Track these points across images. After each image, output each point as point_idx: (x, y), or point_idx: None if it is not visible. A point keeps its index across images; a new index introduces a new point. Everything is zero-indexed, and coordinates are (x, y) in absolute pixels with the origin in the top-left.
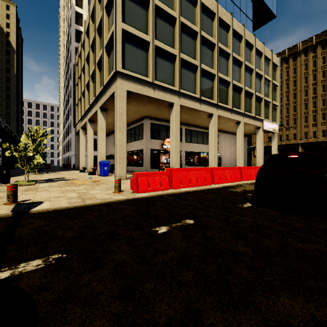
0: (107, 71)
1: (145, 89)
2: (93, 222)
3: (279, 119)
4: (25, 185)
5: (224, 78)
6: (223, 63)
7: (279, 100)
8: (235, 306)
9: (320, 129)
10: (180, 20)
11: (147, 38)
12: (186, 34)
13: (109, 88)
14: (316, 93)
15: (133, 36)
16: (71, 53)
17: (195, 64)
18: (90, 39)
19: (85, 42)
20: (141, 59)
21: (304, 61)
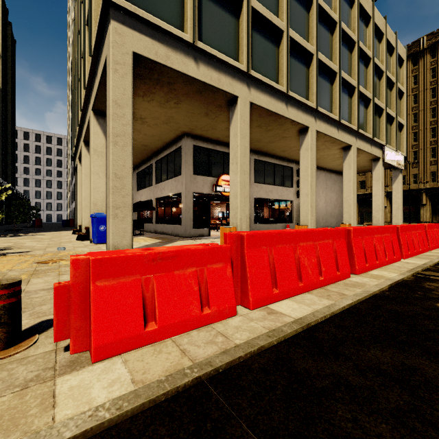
0: None
1: (178, 58)
2: None
3: (405, 147)
4: None
5: (327, 64)
6: (324, 37)
7: (405, 117)
8: None
9: None
10: None
11: None
12: None
13: (100, 58)
14: None
15: None
16: None
17: (279, 26)
18: None
19: (78, 3)
20: None
21: (430, 64)
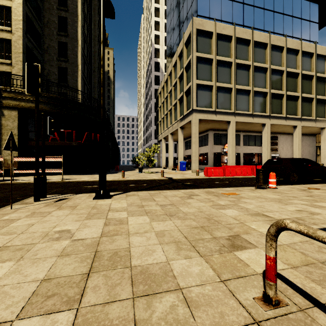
0: (186, 106)
1: (210, 116)
2: (195, 181)
3: None
4: (151, 173)
5: (277, 92)
6: (276, 79)
7: None
8: (228, 186)
9: None
10: (235, 62)
11: (211, 83)
12: (241, 69)
13: (187, 117)
14: None
15: (202, 85)
16: (152, 81)
17: (248, 89)
18: (172, 82)
19: (167, 81)
20: (207, 97)
21: None
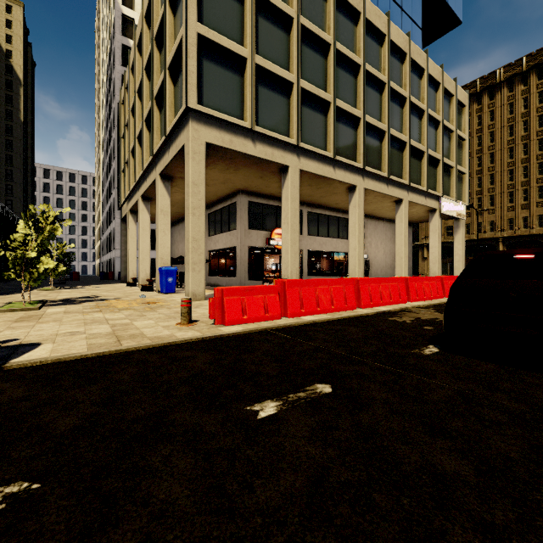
0: (172, 110)
1: (239, 141)
2: (125, 389)
3: (467, 196)
4: (21, 310)
5: (375, 124)
6: (372, 98)
7: (467, 164)
8: None
9: (534, 214)
10: (300, 21)
11: (243, 51)
12: (310, 48)
13: (175, 140)
14: (528, 152)
15: (217, 46)
16: (115, 85)
17: (326, 98)
18: (144, 57)
19: (135, 62)
20: (231, 88)
21: (507, 98)
